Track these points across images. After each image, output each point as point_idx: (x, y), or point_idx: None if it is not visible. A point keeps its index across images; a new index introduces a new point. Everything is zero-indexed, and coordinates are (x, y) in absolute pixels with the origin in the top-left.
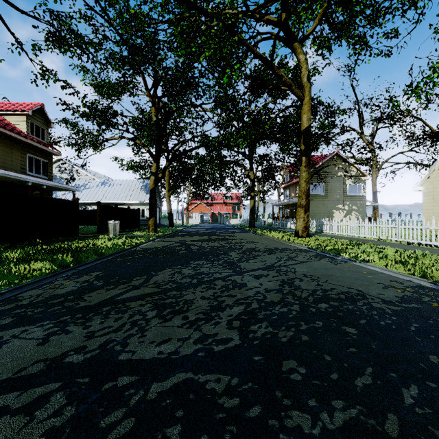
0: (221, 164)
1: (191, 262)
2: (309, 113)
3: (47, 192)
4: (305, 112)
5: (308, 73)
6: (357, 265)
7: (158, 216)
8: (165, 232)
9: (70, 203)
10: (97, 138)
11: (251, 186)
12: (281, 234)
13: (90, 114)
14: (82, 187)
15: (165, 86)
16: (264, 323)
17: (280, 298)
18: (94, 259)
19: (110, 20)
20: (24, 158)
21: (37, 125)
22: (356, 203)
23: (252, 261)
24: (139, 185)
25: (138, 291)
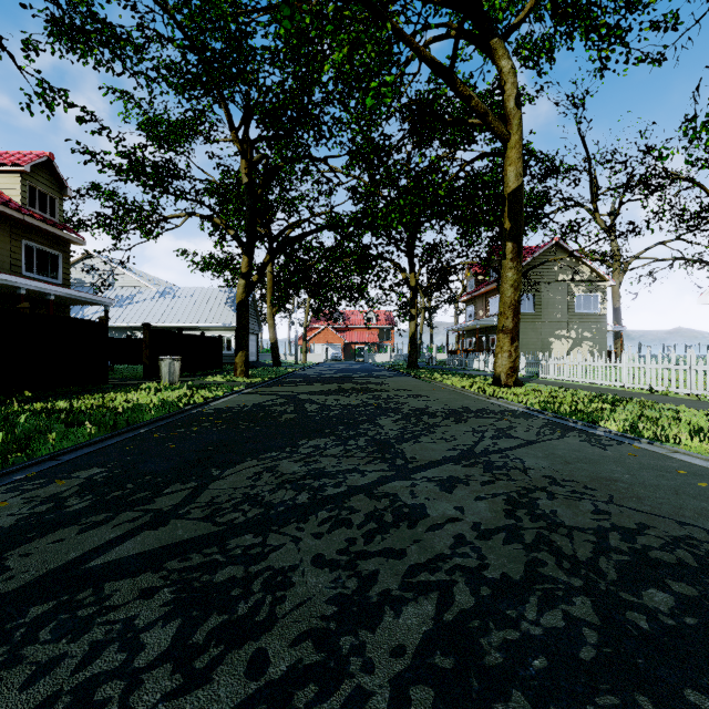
0: (361, 260)
1: (301, 441)
2: (518, 164)
3: (60, 307)
4: (512, 163)
5: (517, 92)
6: (649, 449)
7: (254, 349)
8: (264, 377)
9: (93, 325)
10: (150, 215)
11: (411, 299)
12: (467, 380)
13: (129, 168)
14: (128, 300)
15: (262, 120)
16: (515, 701)
17: (524, 565)
18: (106, 435)
19: (164, 2)
20: (17, 247)
21: (41, 190)
22: (589, 327)
23: (425, 440)
24: (223, 297)
25: (159, 535)
